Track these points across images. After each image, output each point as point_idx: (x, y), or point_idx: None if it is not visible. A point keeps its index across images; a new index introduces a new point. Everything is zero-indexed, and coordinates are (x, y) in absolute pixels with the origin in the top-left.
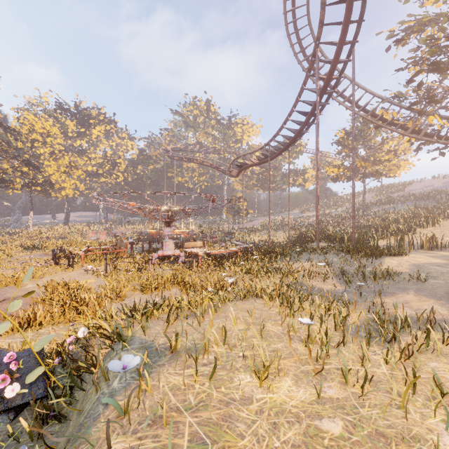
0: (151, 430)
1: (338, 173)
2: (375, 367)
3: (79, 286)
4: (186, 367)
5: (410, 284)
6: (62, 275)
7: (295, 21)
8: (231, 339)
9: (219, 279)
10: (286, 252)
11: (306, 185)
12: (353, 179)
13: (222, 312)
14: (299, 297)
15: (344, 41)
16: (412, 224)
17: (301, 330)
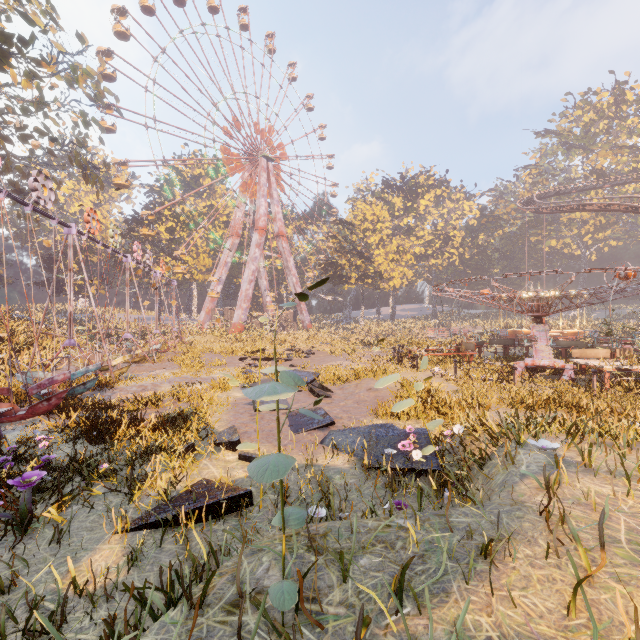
0: (577, 507)
1: None
2: None
3: (434, 387)
4: (610, 484)
5: None
6: (408, 374)
7: None
8: None
9: None
10: None
11: None
12: None
13: None
14: None
15: None
16: None
17: None
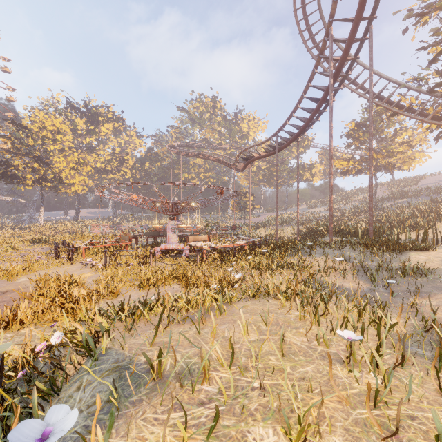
0: None
1: (348, 166)
2: None
3: (72, 280)
4: (173, 408)
5: None
6: (59, 268)
7: (304, 6)
8: (241, 357)
9: (225, 274)
10: (297, 247)
11: (313, 180)
12: (370, 168)
13: (227, 315)
14: (321, 296)
15: (361, 16)
16: (431, 217)
17: (333, 342)
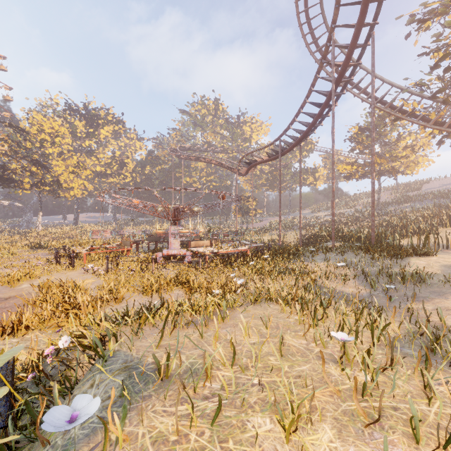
0: None
1: (351, 171)
2: (448, 406)
3: (74, 286)
4: (180, 402)
5: (447, 287)
6: (61, 274)
7: (307, 10)
8: (242, 358)
9: (227, 280)
10: (299, 252)
11: (317, 184)
12: (372, 173)
13: (229, 319)
14: (321, 301)
15: (363, 23)
16: (433, 223)
17: (329, 344)
